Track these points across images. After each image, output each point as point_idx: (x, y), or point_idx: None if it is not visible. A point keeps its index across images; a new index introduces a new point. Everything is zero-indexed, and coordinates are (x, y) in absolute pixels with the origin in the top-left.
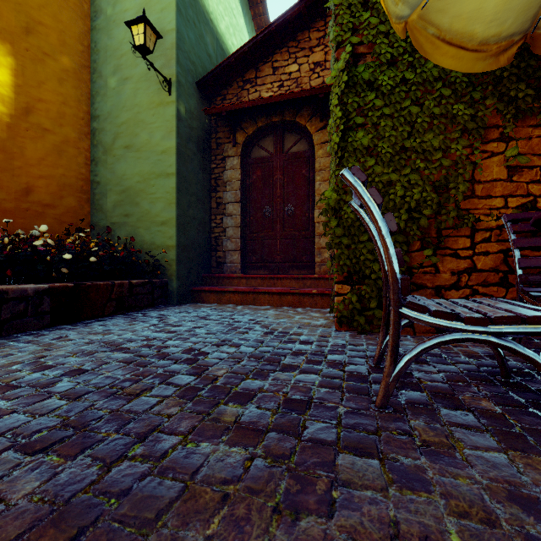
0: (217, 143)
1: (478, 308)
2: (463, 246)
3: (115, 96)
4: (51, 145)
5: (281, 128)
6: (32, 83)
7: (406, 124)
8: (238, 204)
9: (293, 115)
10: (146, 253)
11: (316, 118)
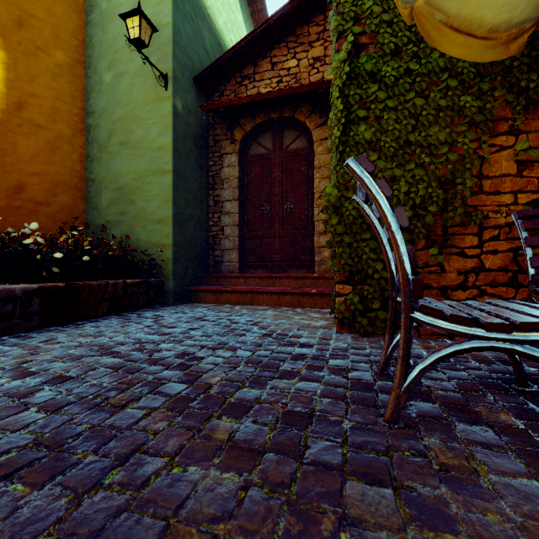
0: (215, 140)
1: (496, 311)
2: (470, 244)
3: (110, 92)
4: (45, 142)
5: (279, 125)
6: (24, 77)
7: (410, 117)
8: (236, 202)
9: (292, 111)
10: (142, 252)
11: (315, 114)
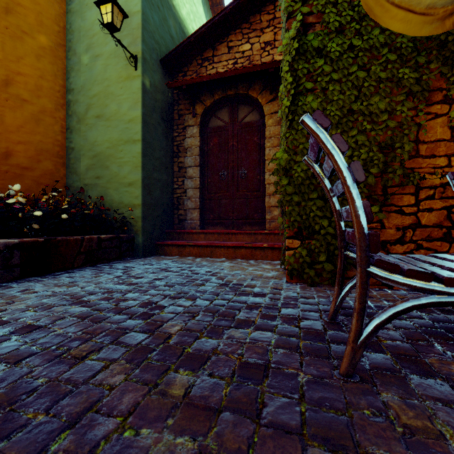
0: (179, 114)
1: (449, 265)
2: (408, 203)
3: (87, 72)
4: (30, 114)
5: (235, 101)
6: (11, 58)
7: (353, 88)
8: (197, 167)
9: (246, 89)
10: (115, 211)
11: (266, 91)
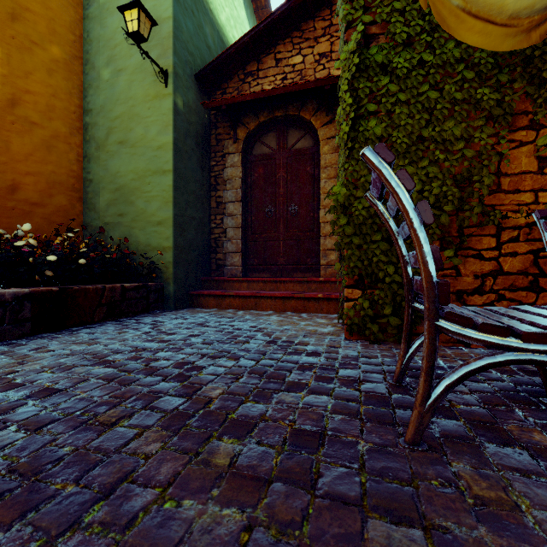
0: (217, 139)
1: (530, 319)
2: (488, 246)
3: (108, 89)
4: (40, 140)
5: (284, 124)
6: (18, 73)
7: (423, 111)
8: (239, 203)
9: (297, 109)
10: (141, 254)
11: (321, 112)
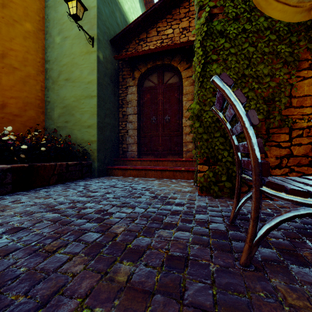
0: (123, 78)
1: None
2: (284, 140)
3: (59, 48)
4: (19, 78)
5: (162, 69)
6: (6, 38)
7: (245, 59)
8: (136, 115)
9: (169, 60)
10: (78, 145)
11: (184, 62)
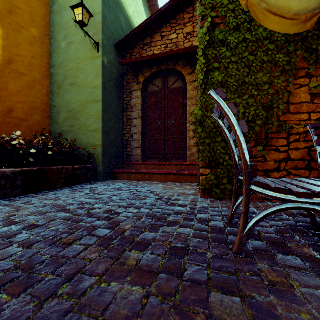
0: (127, 82)
1: (302, 185)
2: (282, 144)
3: (65, 53)
4: (25, 83)
5: (166, 73)
6: (13, 44)
7: (245, 67)
8: (140, 119)
9: (174, 65)
10: (83, 149)
11: (188, 67)
